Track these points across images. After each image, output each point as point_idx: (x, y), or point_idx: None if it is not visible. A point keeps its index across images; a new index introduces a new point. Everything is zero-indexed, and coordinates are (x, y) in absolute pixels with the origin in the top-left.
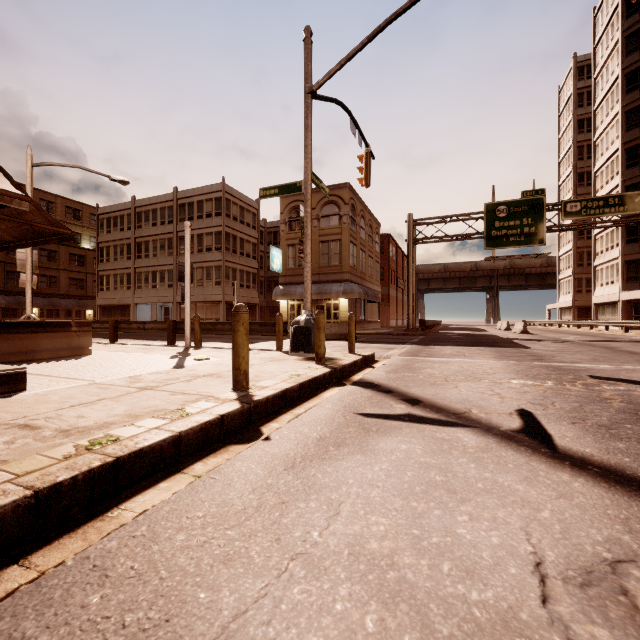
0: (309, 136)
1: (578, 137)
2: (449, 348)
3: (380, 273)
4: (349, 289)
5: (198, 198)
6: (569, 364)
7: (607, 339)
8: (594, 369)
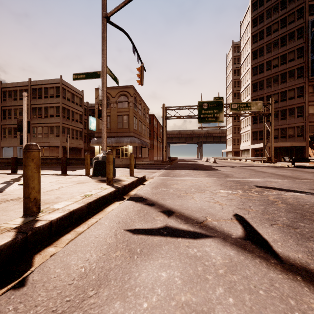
0: (105, 44)
1: (234, 77)
2: (183, 171)
3: (149, 133)
4: (133, 141)
5: (45, 86)
6: (242, 179)
7: (248, 165)
8: (254, 181)
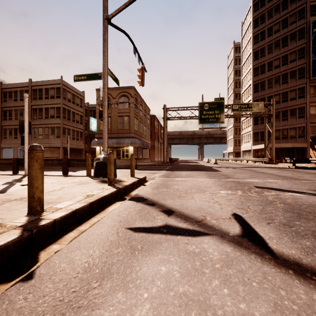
0: (106, 45)
1: (235, 78)
2: (184, 172)
3: (150, 134)
4: (134, 141)
5: (45, 86)
6: (242, 180)
7: (249, 166)
8: (254, 182)
